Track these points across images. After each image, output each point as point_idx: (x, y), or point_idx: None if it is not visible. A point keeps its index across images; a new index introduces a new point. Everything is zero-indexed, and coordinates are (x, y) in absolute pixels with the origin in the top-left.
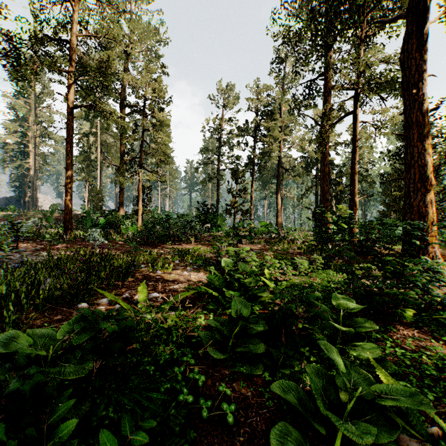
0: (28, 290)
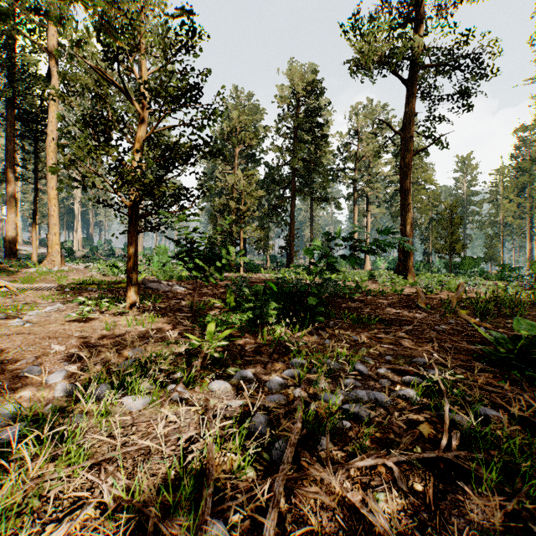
0: None
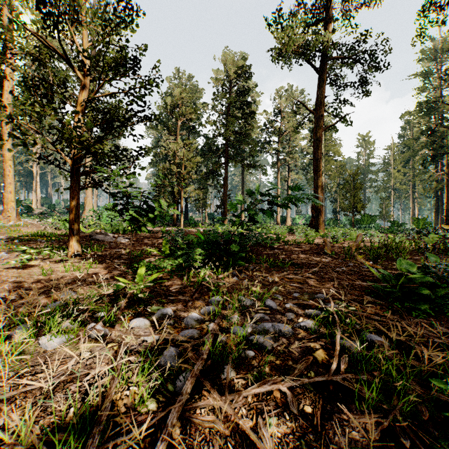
0: None
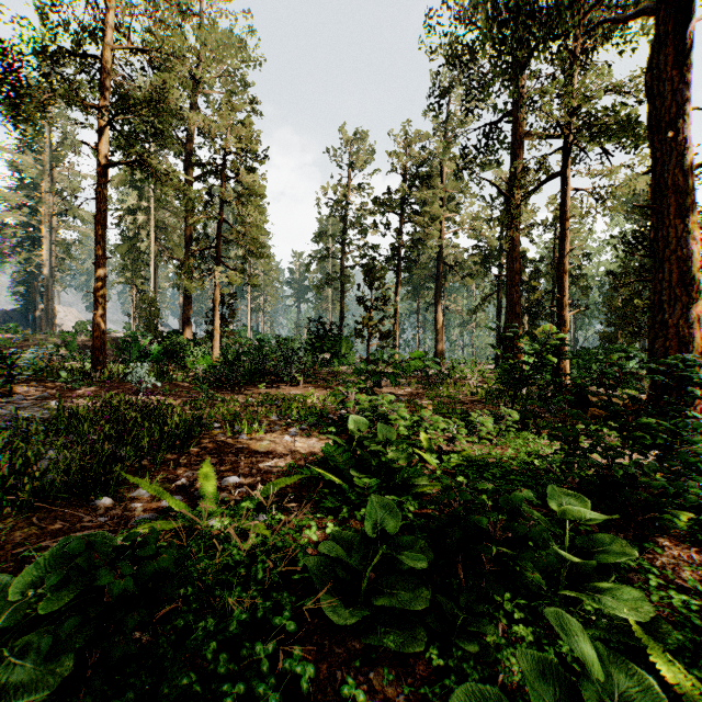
0: (14, 472)
